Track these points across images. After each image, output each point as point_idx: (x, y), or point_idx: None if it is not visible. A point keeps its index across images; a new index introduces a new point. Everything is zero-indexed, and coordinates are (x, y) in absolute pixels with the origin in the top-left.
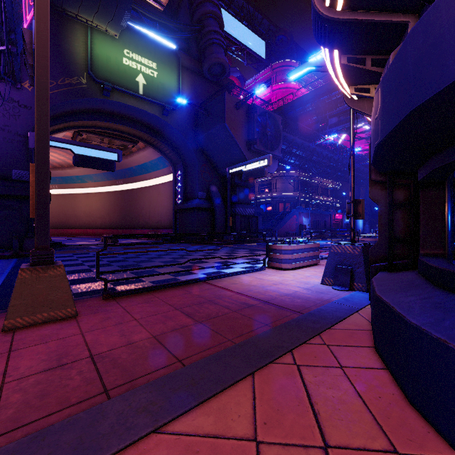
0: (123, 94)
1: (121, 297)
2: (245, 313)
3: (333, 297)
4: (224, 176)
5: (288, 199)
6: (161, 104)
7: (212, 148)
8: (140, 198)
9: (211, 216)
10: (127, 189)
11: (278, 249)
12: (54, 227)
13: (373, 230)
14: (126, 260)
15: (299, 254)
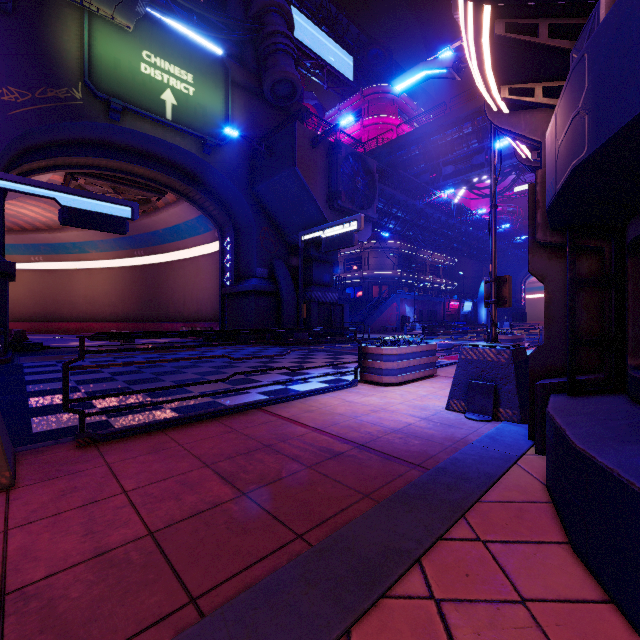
0: (141, 119)
1: (110, 442)
2: (328, 472)
3: (469, 434)
4: (294, 246)
5: (386, 280)
6: (200, 137)
7: (276, 205)
8: (170, 277)
9: (275, 303)
10: (151, 263)
11: (376, 354)
12: (37, 319)
13: (500, 324)
14: (141, 371)
15: (408, 360)
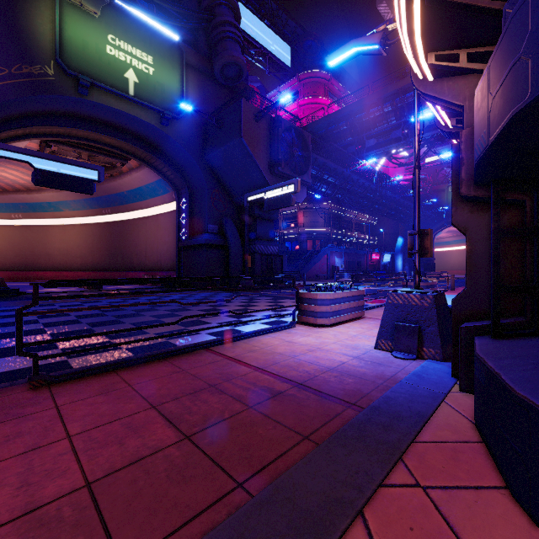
0: (107, 94)
1: (63, 383)
2: (269, 412)
3: (398, 372)
4: (241, 206)
5: (318, 236)
6: (159, 110)
7: (225, 170)
8: (134, 232)
9: (224, 255)
10: (117, 220)
11: (312, 299)
12: (17, 268)
13: None
14: (104, 314)
15: (340, 304)
